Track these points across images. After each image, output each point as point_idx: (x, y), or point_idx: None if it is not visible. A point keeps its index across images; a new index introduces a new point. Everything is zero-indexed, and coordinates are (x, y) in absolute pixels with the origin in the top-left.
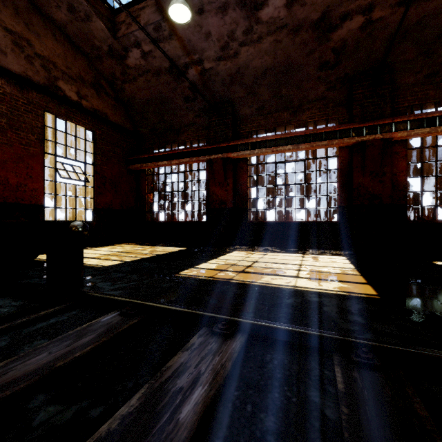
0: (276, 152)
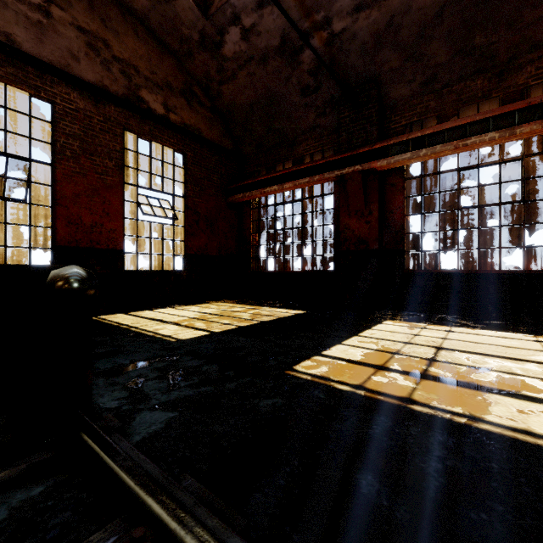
0: (463, 148)
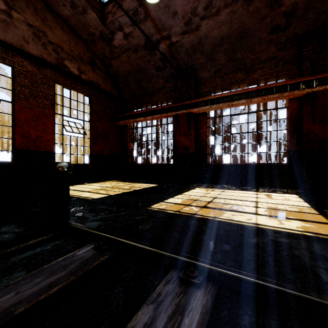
0: (231, 106)
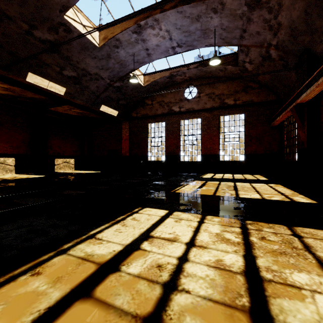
0: (322, 85)
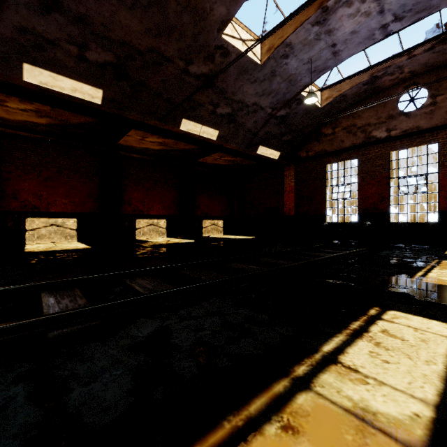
0: None
